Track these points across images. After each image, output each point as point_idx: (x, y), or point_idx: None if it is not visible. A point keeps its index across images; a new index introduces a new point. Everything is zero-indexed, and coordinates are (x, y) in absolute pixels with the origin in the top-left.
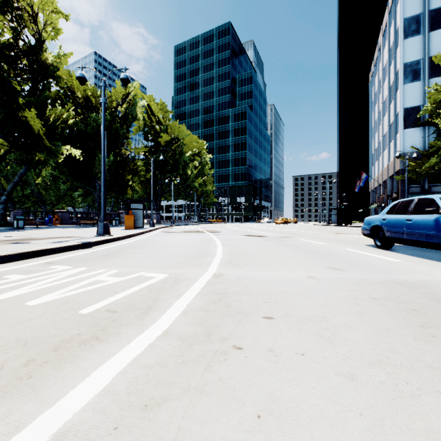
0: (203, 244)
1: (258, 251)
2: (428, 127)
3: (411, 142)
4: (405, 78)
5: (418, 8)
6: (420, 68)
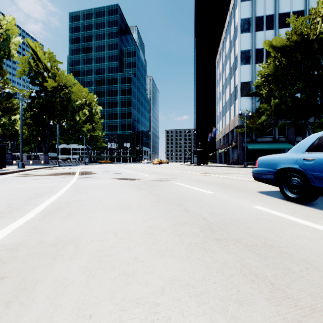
0: (2, 210)
1: (95, 238)
2: (255, 97)
3: (244, 106)
4: (241, 61)
5: (249, 14)
6: (250, 55)
